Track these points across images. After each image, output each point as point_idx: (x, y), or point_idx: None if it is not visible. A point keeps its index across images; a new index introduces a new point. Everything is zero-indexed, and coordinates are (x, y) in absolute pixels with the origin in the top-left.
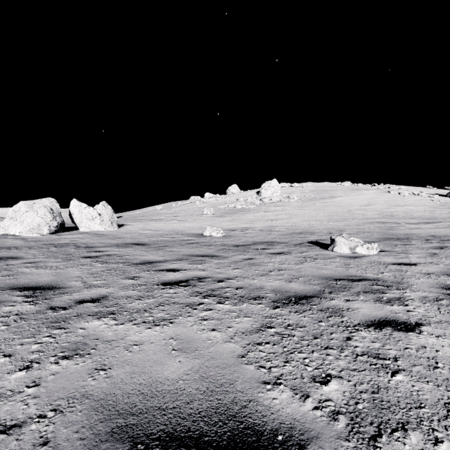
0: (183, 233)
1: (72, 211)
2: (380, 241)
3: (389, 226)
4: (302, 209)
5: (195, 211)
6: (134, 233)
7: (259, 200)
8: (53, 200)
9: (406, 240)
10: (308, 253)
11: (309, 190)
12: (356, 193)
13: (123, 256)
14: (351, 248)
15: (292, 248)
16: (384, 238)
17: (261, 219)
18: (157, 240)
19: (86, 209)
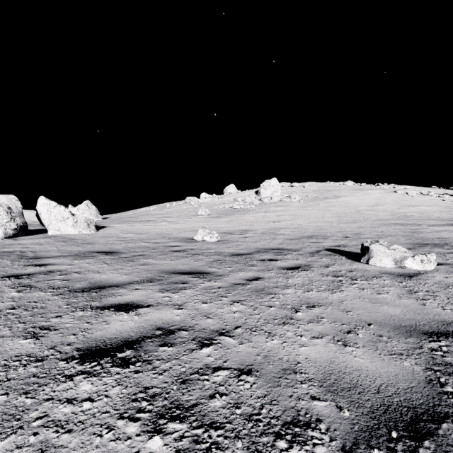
0: (170, 236)
1: (39, 210)
2: (417, 248)
3: (410, 229)
4: (306, 210)
5: (189, 212)
6: (111, 237)
7: (258, 199)
8: (13, 197)
9: (447, 247)
10: (335, 267)
11: (310, 190)
12: (361, 193)
13: (68, 275)
14: (397, 260)
15: (310, 259)
16: (418, 244)
17: (261, 220)
18: (135, 247)
19: (56, 208)
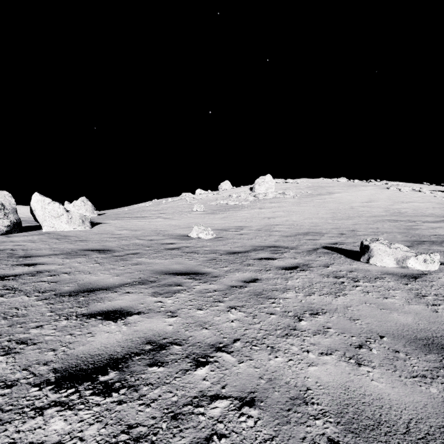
0: (165, 233)
1: (33, 207)
2: (415, 246)
3: (405, 225)
4: (300, 206)
5: (184, 208)
6: (106, 234)
7: (252, 196)
8: (7, 194)
9: None
10: (335, 267)
11: (304, 186)
12: (355, 189)
13: (57, 276)
14: (399, 260)
15: (308, 257)
16: (415, 241)
17: (256, 216)
18: (129, 244)
19: (50, 204)
